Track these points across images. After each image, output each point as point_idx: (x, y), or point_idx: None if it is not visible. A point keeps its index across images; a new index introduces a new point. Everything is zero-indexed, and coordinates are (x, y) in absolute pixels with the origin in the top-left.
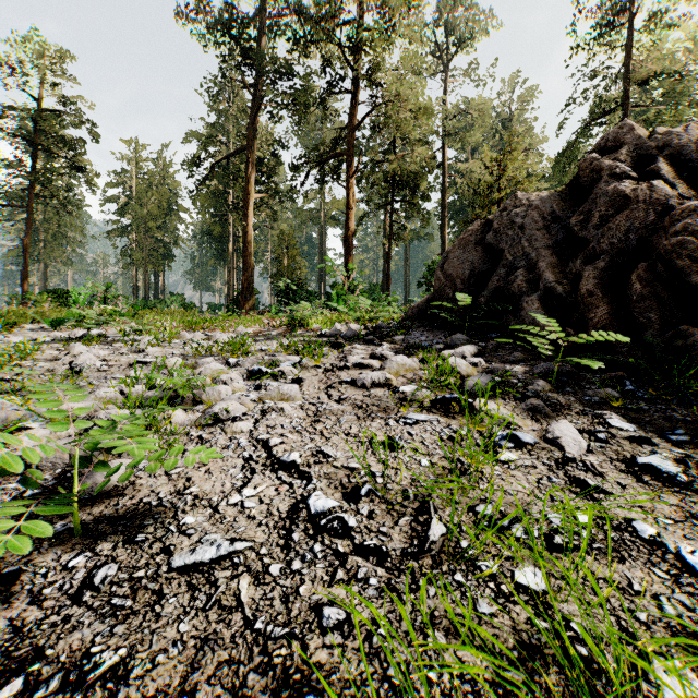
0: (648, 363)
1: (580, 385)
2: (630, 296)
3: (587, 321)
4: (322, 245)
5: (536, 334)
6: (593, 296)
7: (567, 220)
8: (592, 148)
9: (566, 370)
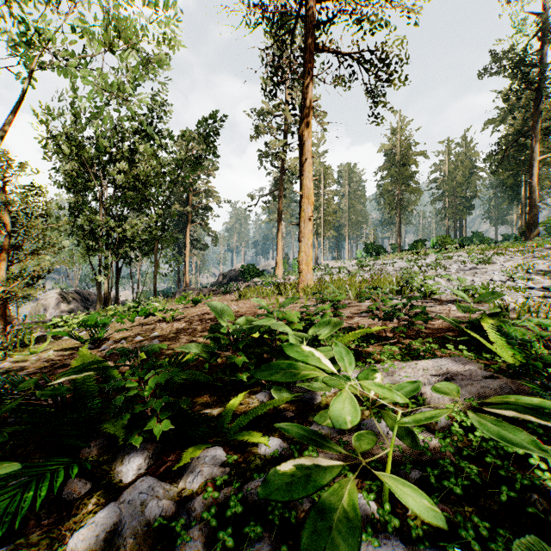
0: None
1: None
2: None
3: None
4: None
5: None
6: None
7: None
8: None
9: None
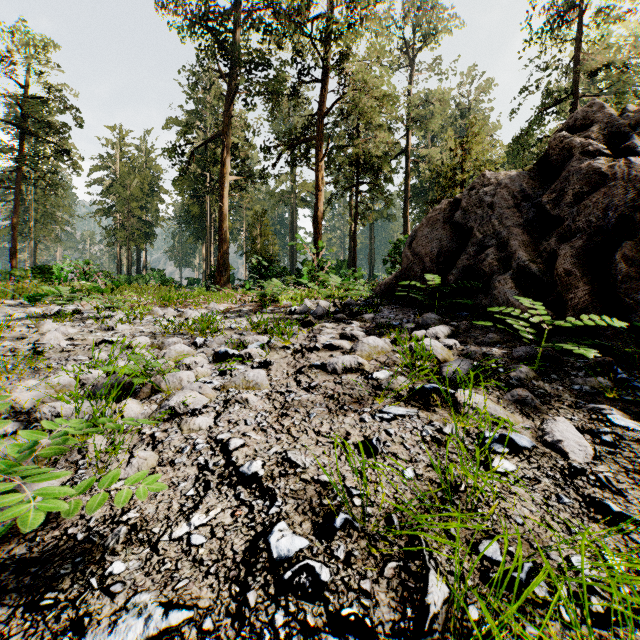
0: (635, 348)
1: (565, 371)
2: (614, 276)
3: (565, 301)
4: (293, 225)
5: (510, 314)
6: (572, 275)
7: (537, 199)
8: (561, 127)
9: (548, 354)
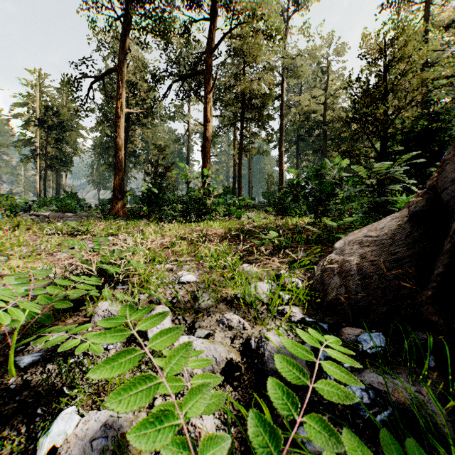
0: None
1: None
2: None
3: None
4: (188, 157)
5: None
6: None
7: None
8: None
9: None
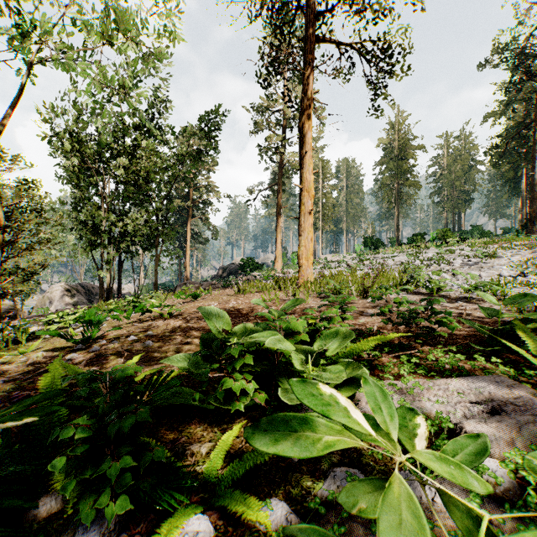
0: None
1: None
2: None
3: None
4: None
5: None
6: None
7: None
8: None
9: None
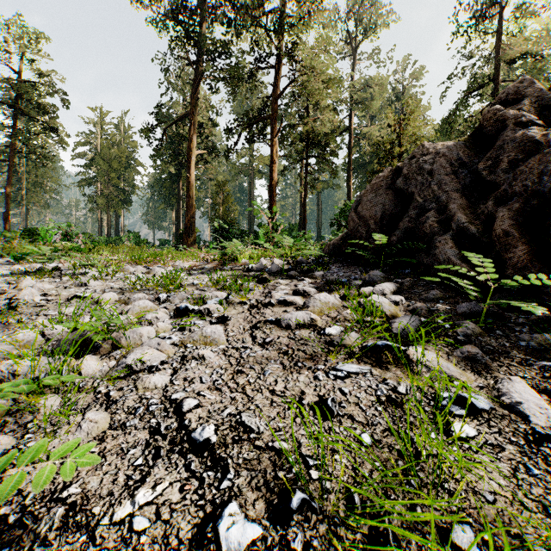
0: None
1: (509, 327)
2: None
3: (505, 260)
4: (251, 193)
5: (450, 272)
6: (510, 236)
7: (473, 166)
8: (493, 102)
9: (492, 310)
